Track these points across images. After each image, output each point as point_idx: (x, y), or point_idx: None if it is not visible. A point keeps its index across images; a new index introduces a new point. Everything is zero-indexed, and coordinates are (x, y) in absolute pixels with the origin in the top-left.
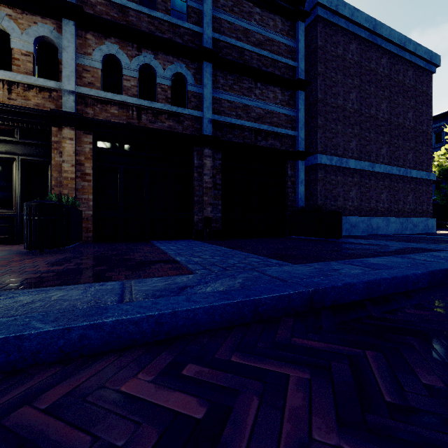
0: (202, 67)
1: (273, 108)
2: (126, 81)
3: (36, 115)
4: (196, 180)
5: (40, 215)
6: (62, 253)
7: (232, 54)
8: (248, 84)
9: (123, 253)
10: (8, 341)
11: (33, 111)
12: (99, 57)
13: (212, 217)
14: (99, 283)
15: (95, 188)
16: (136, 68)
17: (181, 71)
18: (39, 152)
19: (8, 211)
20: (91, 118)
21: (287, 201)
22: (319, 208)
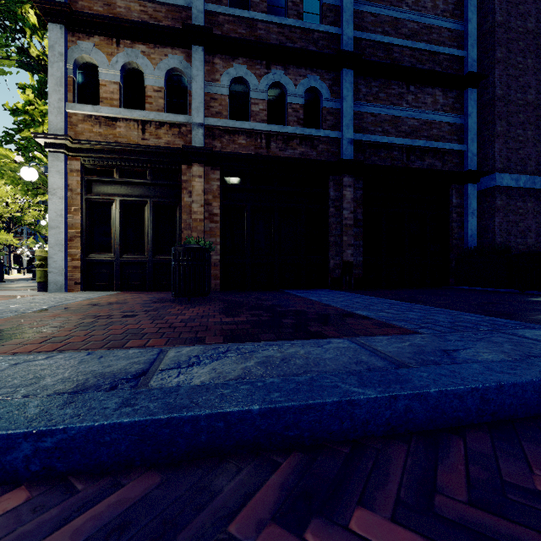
0: (340, 76)
1: (431, 117)
2: (254, 105)
3: (166, 154)
4: (332, 217)
5: (188, 260)
6: (209, 302)
7: (376, 55)
8: (398, 89)
9: (277, 304)
10: (341, 406)
11: (165, 150)
12: (227, 82)
13: (352, 261)
14: (320, 339)
15: (222, 230)
16: (265, 89)
17: (315, 84)
18: (168, 194)
19: (141, 256)
20: (219, 152)
21: (451, 239)
22: (508, 248)
